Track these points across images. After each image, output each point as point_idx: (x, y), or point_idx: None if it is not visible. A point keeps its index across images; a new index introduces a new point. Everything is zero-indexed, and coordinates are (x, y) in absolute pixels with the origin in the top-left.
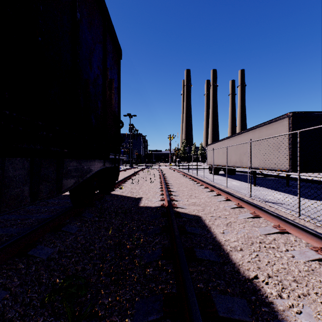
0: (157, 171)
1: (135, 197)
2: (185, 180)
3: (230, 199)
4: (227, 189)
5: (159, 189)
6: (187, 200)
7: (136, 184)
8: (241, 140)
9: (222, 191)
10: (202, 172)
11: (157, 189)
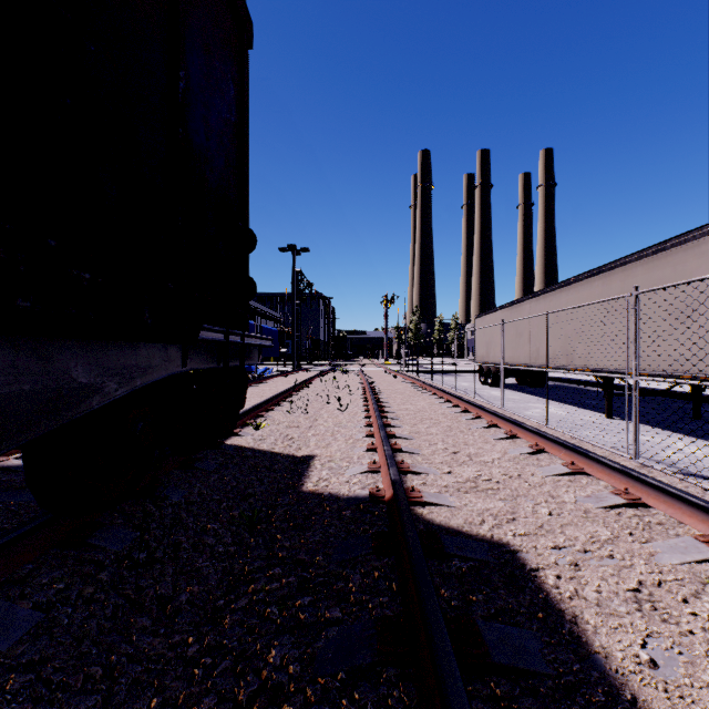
0: (356, 379)
1: (293, 455)
2: (428, 403)
3: (585, 471)
4: (549, 430)
5: (362, 430)
6: (449, 472)
7: (302, 414)
8: (568, 301)
9: (547, 440)
10: (463, 380)
11: (358, 429)
